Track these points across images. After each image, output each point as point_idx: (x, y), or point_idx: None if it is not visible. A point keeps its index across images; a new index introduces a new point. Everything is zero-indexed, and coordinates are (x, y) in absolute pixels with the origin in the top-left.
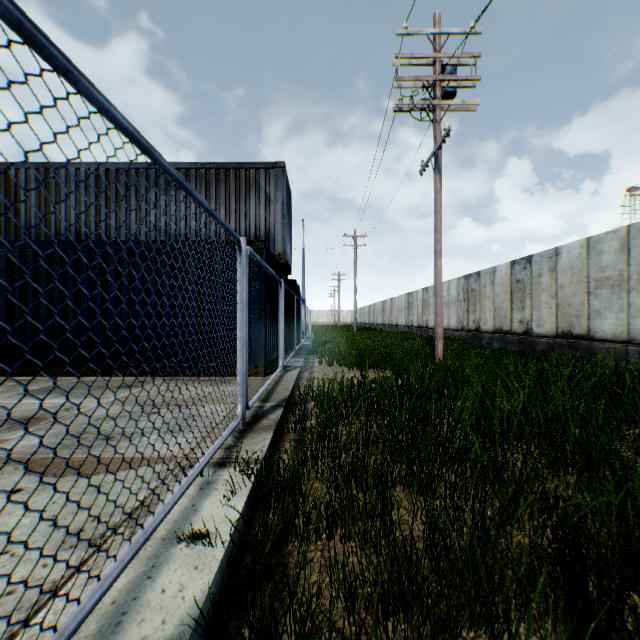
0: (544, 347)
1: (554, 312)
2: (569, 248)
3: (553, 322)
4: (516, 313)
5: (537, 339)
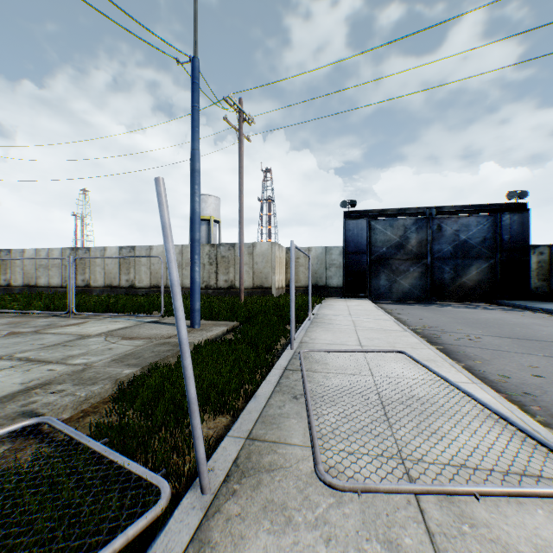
0: (19, 291)
1: (24, 276)
2: (30, 251)
3: (23, 280)
4: (4, 276)
5: (16, 288)
